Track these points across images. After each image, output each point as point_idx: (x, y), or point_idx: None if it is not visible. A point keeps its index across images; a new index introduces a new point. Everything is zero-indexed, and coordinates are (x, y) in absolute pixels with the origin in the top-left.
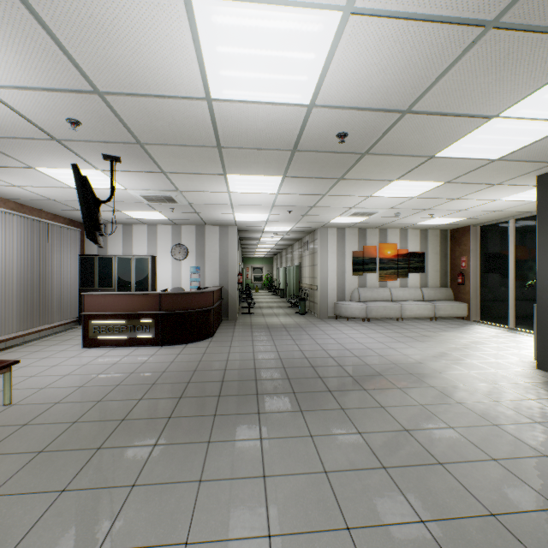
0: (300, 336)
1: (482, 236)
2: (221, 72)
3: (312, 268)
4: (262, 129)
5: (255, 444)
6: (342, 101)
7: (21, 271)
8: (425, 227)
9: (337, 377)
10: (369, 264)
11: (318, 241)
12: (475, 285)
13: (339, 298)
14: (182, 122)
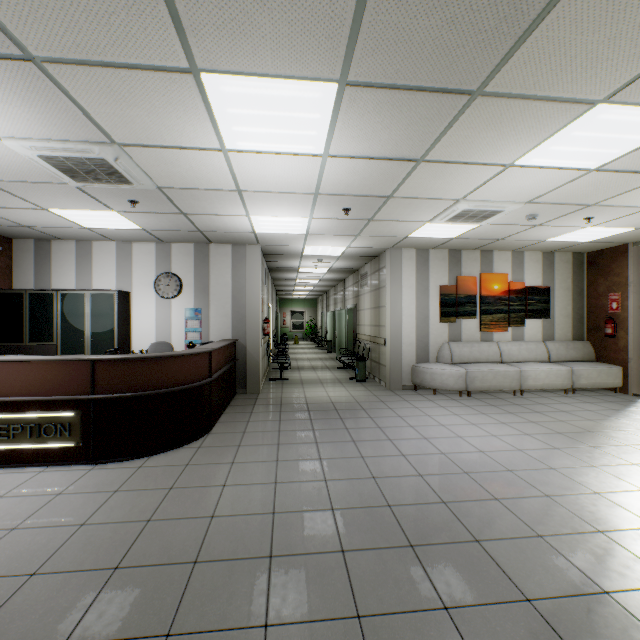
0: (366, 433)
1: None
2: None
3: (376, 311)
4: None
5: None
6: None
7: None
8: (554, 247)
9: (493, 605)
10: (466, 304)
11: (388, 270)
12: (637, 338)
13: (419, 358)
14: None
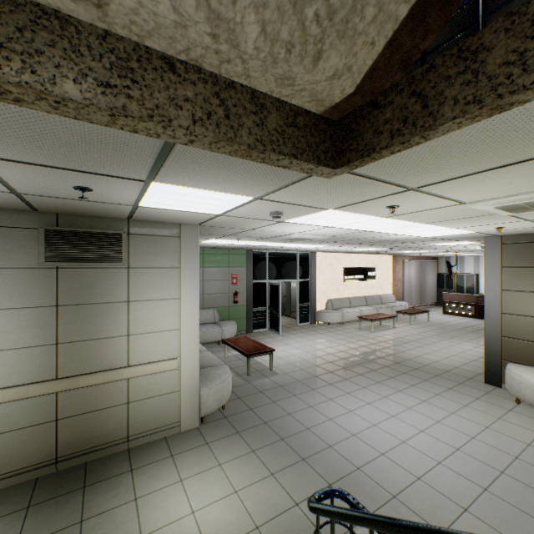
0: None
1: None
2: None
3: None
4: None
5: None
6: None
7: (417, 282)
8: None
9: None
10: None
11: None
12: None
13: None
14: (477, 250)
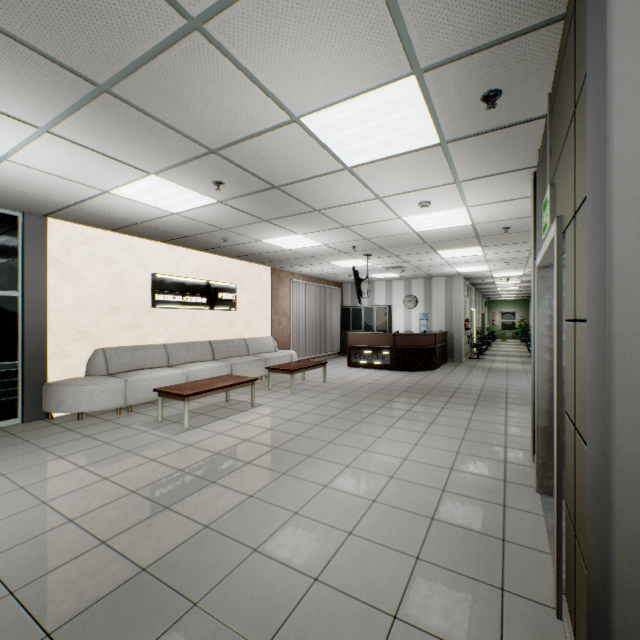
0: (516, 378)
1: None
2: (418, 226)
3: None
4: (449, 234)
5: (438, 408)
6: (490, 220)
7: (314, 318)
8: None
9: (521, 399)
10: None
11: None
12: None
13: None
14: (403, 239)
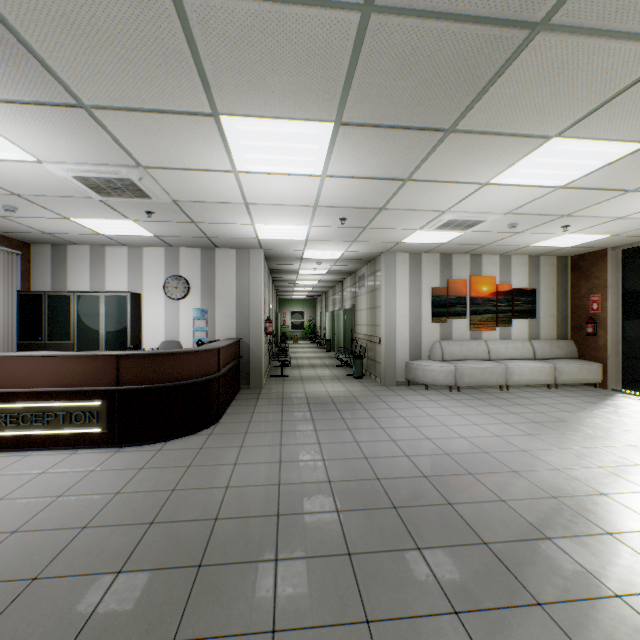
0: (361, 423)
1: (627, 264)
2: None
3: (372, 312)
4: None
5: None
6: None
7: None
8: (539, 251)
9: (456, 546)
10: (456, 305)
11: (383, 273)
12: (615, 337)
13: (412, 355)
14: None
